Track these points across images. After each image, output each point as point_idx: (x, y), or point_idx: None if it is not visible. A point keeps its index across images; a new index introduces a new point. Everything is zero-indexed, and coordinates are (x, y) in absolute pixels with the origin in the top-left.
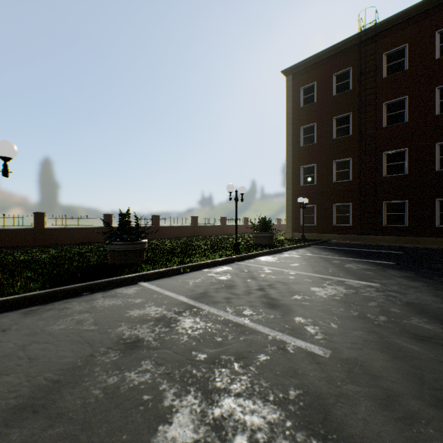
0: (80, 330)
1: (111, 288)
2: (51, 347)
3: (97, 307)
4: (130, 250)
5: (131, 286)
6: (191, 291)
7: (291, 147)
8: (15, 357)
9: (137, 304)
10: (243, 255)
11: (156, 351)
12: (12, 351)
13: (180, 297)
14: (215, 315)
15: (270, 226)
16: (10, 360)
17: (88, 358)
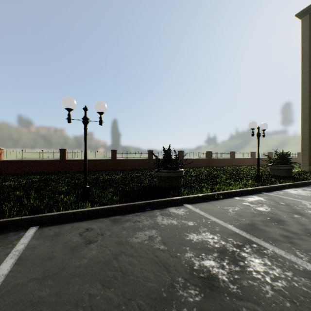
0: (153, 248)
1: (164, 206)
2: (135, 262)
3: (159, 224)
4: (172, 177)
5: (178, 207)
6: (236, 220)
7: (307, 84)
8: (112, 267)
9: (191, 227)
10: (269, 186)
11: (242, 302)
12: (109, 258)
13: (228, 225)
14: (287, 261)
15: (287, 159)
16: (109, 269)
17: (170, 290)
